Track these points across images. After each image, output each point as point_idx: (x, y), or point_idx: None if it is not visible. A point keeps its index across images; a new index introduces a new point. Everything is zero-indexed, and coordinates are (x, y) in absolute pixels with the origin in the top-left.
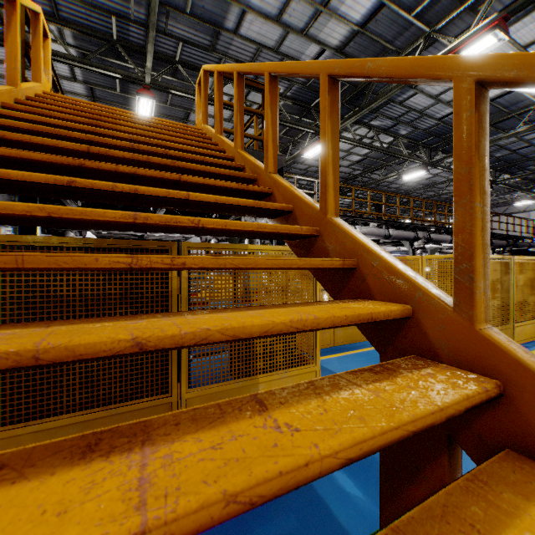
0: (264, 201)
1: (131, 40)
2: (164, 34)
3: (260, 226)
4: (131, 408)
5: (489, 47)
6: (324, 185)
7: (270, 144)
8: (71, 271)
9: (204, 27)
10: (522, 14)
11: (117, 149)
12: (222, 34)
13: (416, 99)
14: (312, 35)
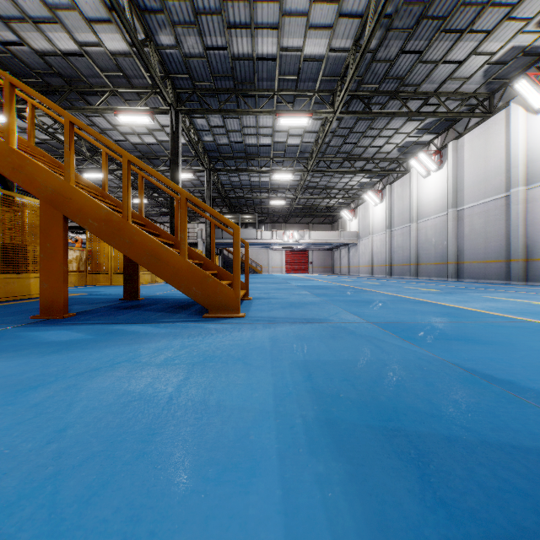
0: None
1: None
2: None
3: (90, 190)
4: None
5: (146, 122)
6: (104, 183)
7: None
8: None
9: None
10: None
11: None
12: None
13: (100, 120)
14: (13, 27)
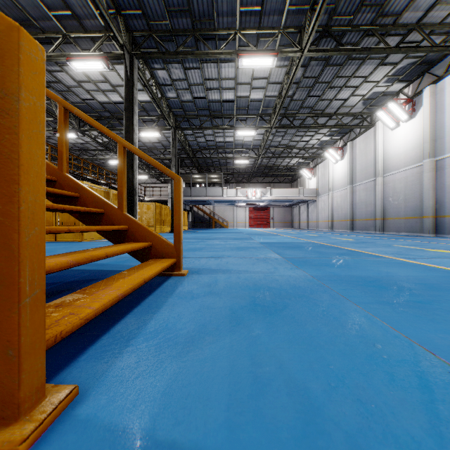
0: None
1: None
2: None
3: None
4: None
5: (101, 68)
6: None
7: None
8: None
9: None
10: (120, 62)
11: None
12: None
13: (63, 76)
14: None
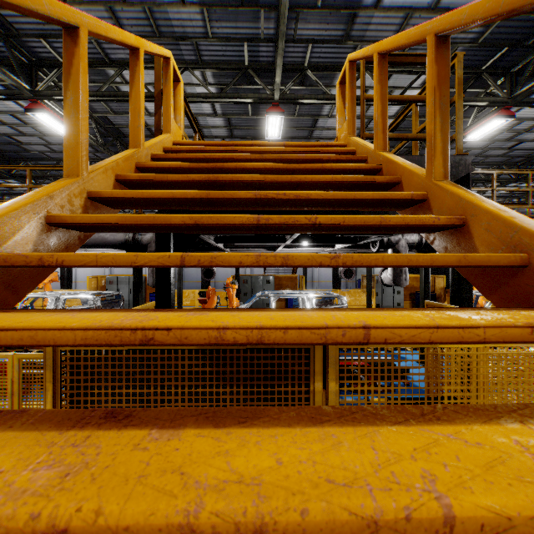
0: None
1: (261, 60)
2: (292, 42)
3: None
4: None
5: None
6: None
7: None
8: (186, 381)
9: (337, 15)
10: None
11: (235, 227)
12: (359, 16)
13: None
14: None
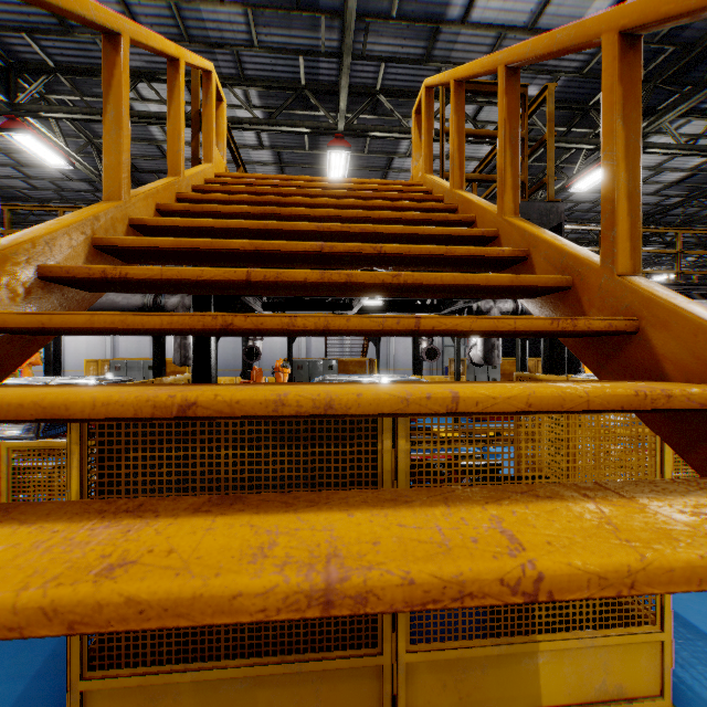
0: (601, 340)
1: (321, 80)
2: (361, 58)
3: None
4: (320, 665)
5: None
6: None
7: (621, 205)
8: (238, 441)
9: (416, 29)
10: None
11: (297, 256)
12: (443, 31)
13: None
14: None
